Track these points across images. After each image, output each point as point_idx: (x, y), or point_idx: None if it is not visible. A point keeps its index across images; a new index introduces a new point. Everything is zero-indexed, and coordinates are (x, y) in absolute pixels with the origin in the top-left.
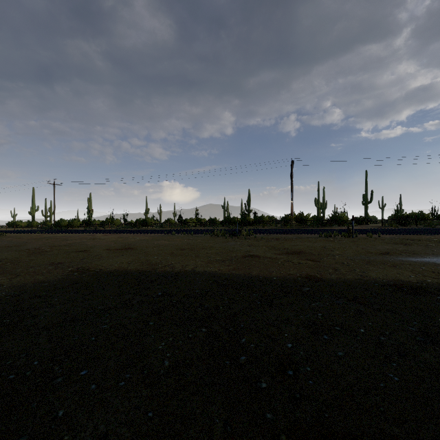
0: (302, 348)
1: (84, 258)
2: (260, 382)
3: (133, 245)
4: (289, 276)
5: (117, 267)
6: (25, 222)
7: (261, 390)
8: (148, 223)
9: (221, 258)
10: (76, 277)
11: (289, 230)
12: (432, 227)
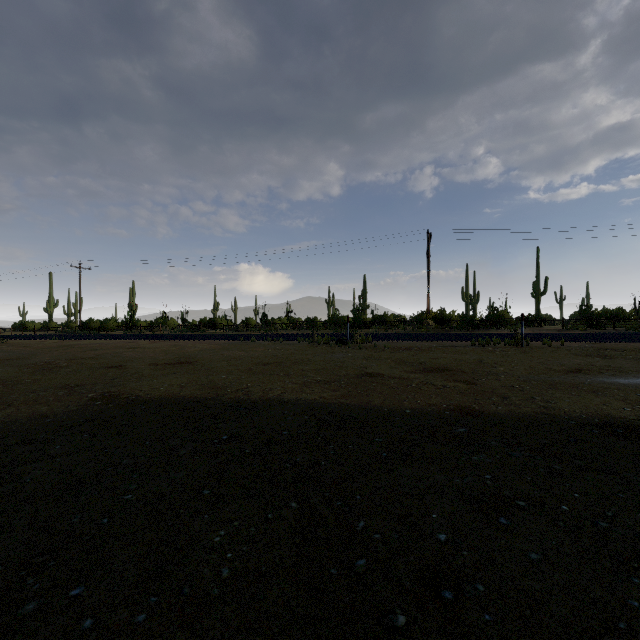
0: (465, 544)
1: (115, 377)
2: (395, 616)
3: (192, 357)
4: (431, 407)
5: (164, 392)
6: (38, 323)
7: (397, 635)
8: (217, 325)
9: (324, 379)
10: (98, 408)
11: (424, 335)
12: (639, 331)
